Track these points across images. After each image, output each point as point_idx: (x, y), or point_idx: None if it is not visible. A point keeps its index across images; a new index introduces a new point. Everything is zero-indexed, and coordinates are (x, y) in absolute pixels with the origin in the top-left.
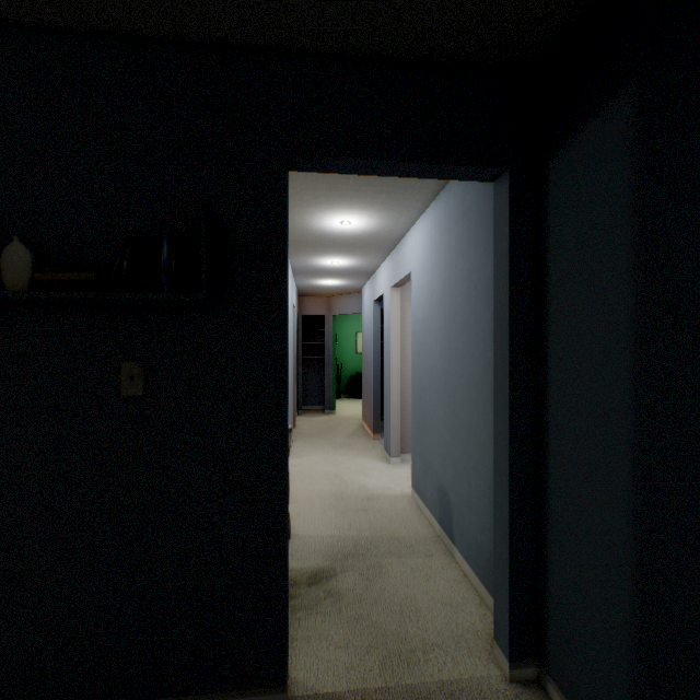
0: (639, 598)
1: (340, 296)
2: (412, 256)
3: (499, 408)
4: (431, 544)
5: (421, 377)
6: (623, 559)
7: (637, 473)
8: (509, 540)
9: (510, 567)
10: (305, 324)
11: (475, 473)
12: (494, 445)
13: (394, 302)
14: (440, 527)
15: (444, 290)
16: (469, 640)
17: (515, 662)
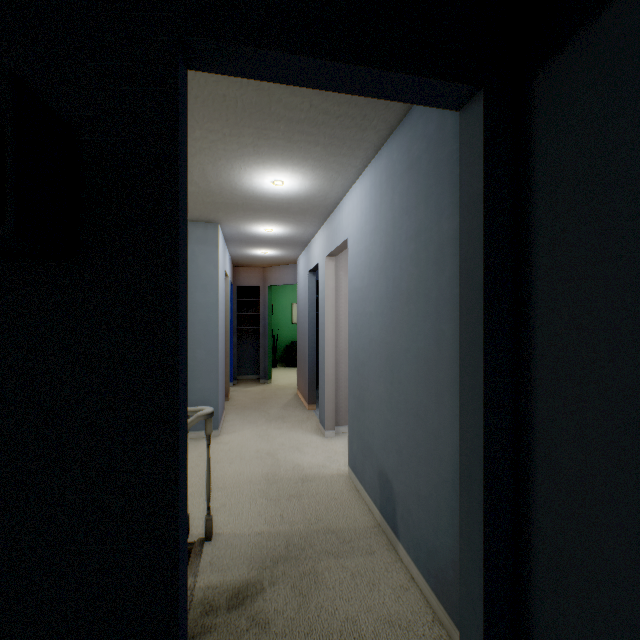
0: None
1: (276, 267)
2: (349, 221)
3: (467, 396)
4: (372, 536)
5: (359, 350)
6: None
7: None
8: (483, 569)
9: (484, 602)
10: (241, 294)
11: (425, 463)
12: (460, 442)
13: (329, 271)
14: (381, 516)
15: (386, 255)
16: None
17: None
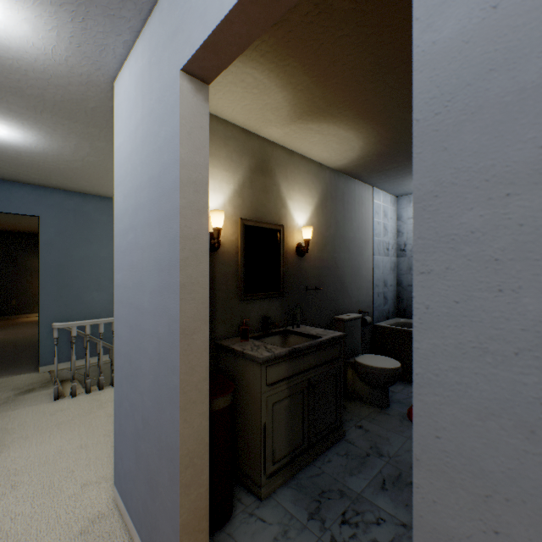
0: None
1: None
2: None
3: None
4: None
5: None
6: None
7: None
8: None
9: None
10: None
11: None
12: None
13: None
14: None
15: None
16: None
17: None
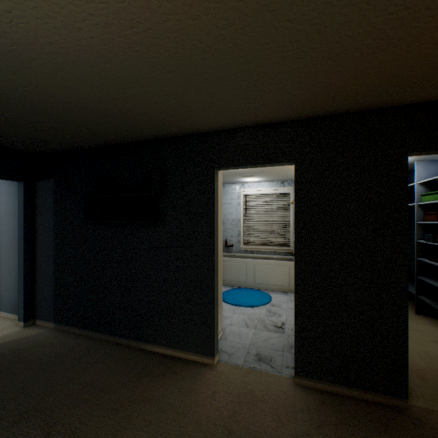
0: (55, 283)
1: None
2: None
3: (20, 250)
4: None
5: None
6: (53, 277)
7: (55, 258)
8: (24, 287)
9: (24, 295)
10: None
11: (10, 276)
12: (19, 262)
13: None
14: None
15: None
16: (9, 327)
17: (26, 321)
